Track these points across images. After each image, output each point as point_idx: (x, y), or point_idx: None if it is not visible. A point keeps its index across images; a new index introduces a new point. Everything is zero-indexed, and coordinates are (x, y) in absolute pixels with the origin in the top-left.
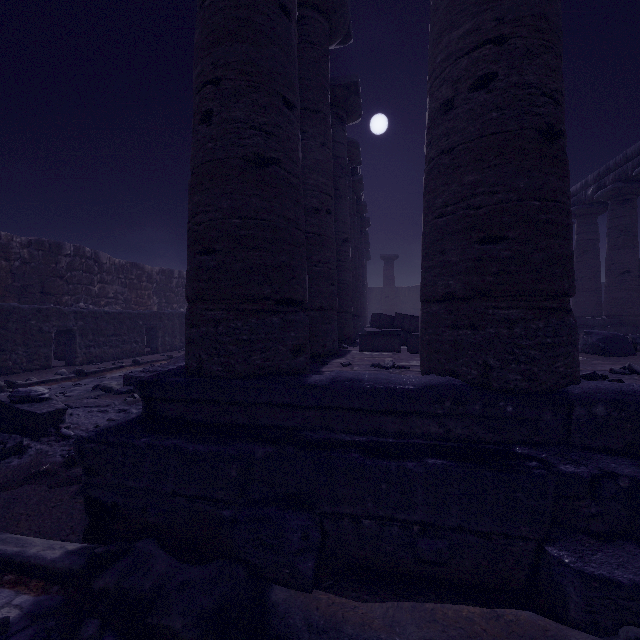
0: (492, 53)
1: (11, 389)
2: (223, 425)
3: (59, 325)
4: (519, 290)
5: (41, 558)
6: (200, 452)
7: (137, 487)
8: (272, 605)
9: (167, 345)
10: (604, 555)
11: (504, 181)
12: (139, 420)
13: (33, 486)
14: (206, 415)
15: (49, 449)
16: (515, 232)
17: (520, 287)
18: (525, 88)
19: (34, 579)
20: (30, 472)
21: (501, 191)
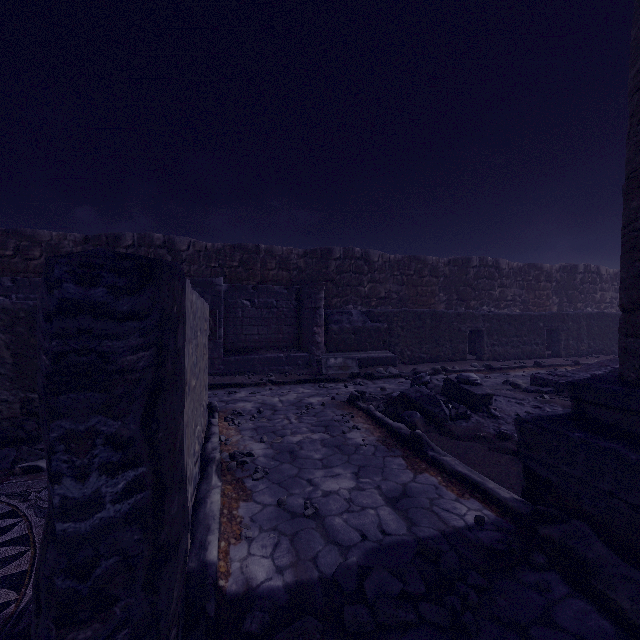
0: None
1: (444, 373)
2: None
3: (471, 326)
4: None
5: (496, 493)
6: None
7: (570, 473)
8: None
9: (570, 349)
10: None
11: None
12: (568, 417)
13: (478, 444)
14: None
15: (484, 422)
16: None
17: None
18: None
19: (492, 504)
20: (475, 434)
21: None
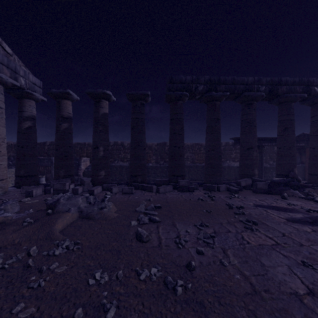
0: None
1: None
2: None
3: None
4: None
5: None
6: None
7: None
8: None
9: None
10: None
11: None
12: None
13: None
14: None
15: None
16: None
17: None
18: None
19: None
20: None
21: None
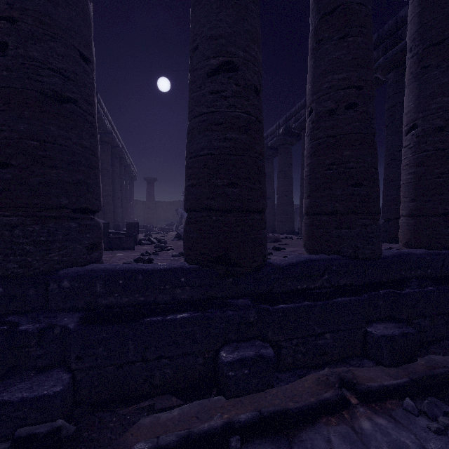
0: (6, 27)
1: None
2: None
3: None
4: (17, 203)
5: None
6: None
7: None
8: None
9: None
10: (29, 382)
11: (9, 123)
12: None
13: None
14: None
15: None
16: (17, 161)
17: (18, 201)
18: (30, 60)
19: None
20: None
21: (7, 130)
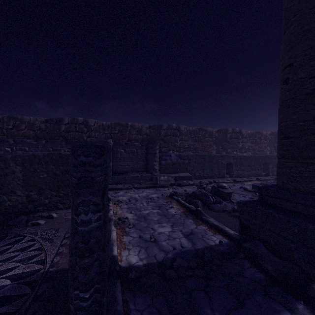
0: None
1: (214, 183)
2: (293, 211)
3: (227, 161)
4: None
5: (228, 232)
6: (280, 218)
7: (256, 223)
8: (312, 288)
9: (274, 172)
10: None
11: None
12: (257, 201)
13: (224, 214)
14: (285, 205)
15: (227, 204)
16: None
17: None
18: None
19: (227, 236)
20: (223, 209)
21: None
